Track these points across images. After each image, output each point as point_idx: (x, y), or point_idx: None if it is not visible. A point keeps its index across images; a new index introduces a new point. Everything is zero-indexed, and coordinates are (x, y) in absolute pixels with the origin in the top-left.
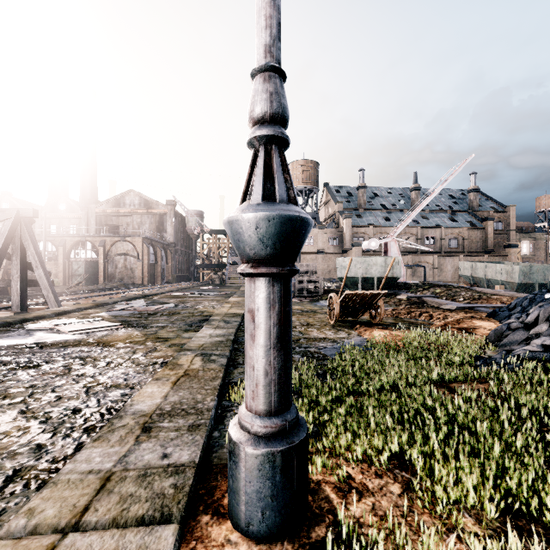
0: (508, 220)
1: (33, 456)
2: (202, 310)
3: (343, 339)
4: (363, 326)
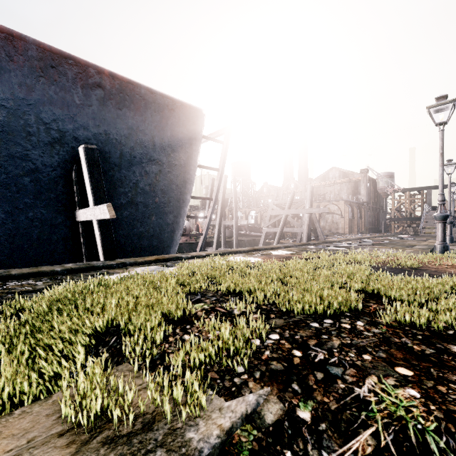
0: None
1: None
2: (409, 244)
3: None
4: None
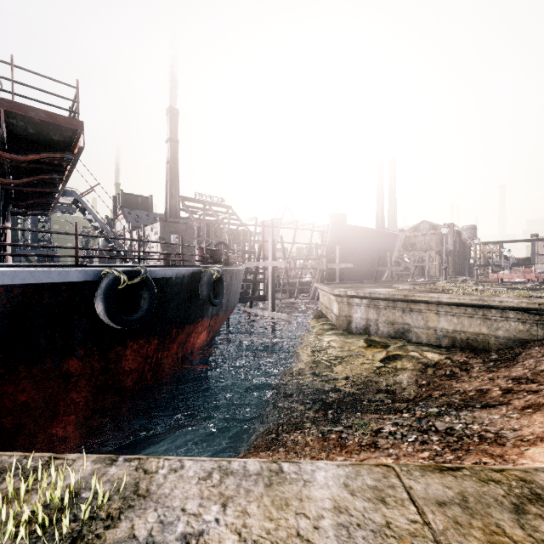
0: None
1: None
2: None
3: None
4: None
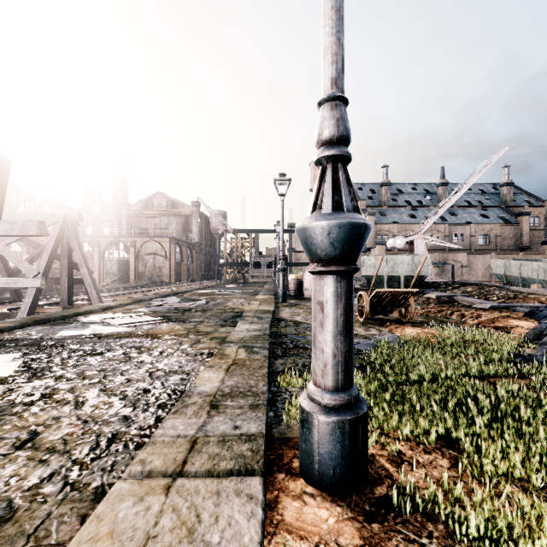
0: (546, 215)
1: (123, 424)
2: (232, 307)
3: (374, 335)
4: (394, 324)
